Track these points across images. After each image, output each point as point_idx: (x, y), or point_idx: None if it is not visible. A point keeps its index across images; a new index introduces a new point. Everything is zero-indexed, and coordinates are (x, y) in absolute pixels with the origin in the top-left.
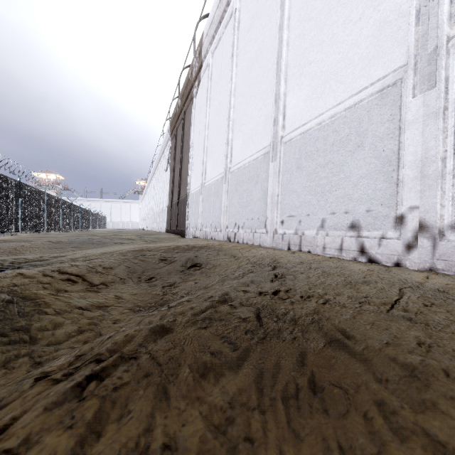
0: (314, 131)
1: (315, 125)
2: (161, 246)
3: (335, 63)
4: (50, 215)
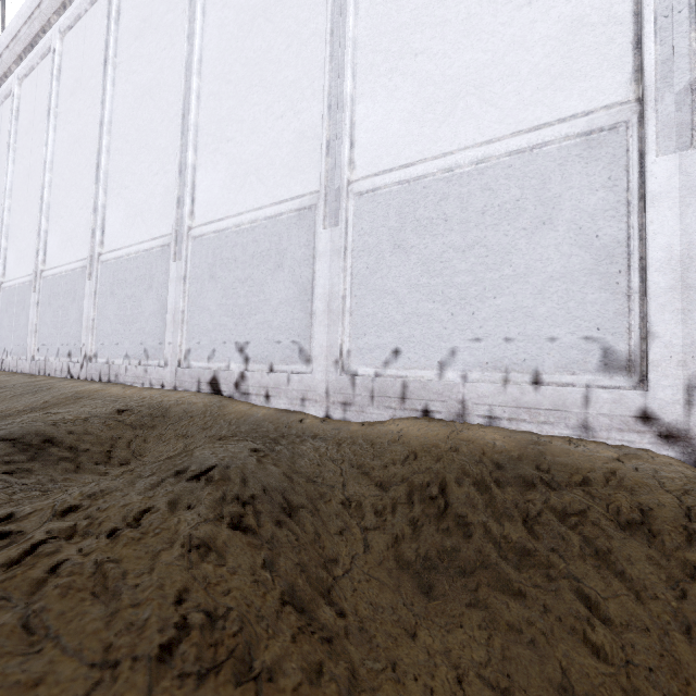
0: (58, 277)
1: (59, 272)
2: None
3: (72, 230)
4: None
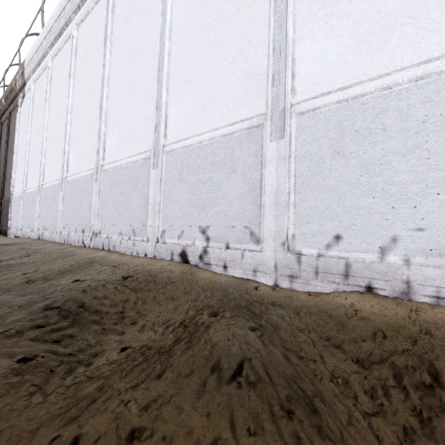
0: (76, 181)
1: (76, 178)
2: None
3: (84, 150)
4: None
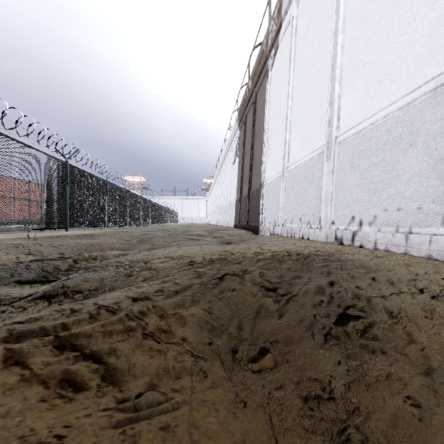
0: None
1: None
2: (249, 252)
3: None
4: (132, 211)
